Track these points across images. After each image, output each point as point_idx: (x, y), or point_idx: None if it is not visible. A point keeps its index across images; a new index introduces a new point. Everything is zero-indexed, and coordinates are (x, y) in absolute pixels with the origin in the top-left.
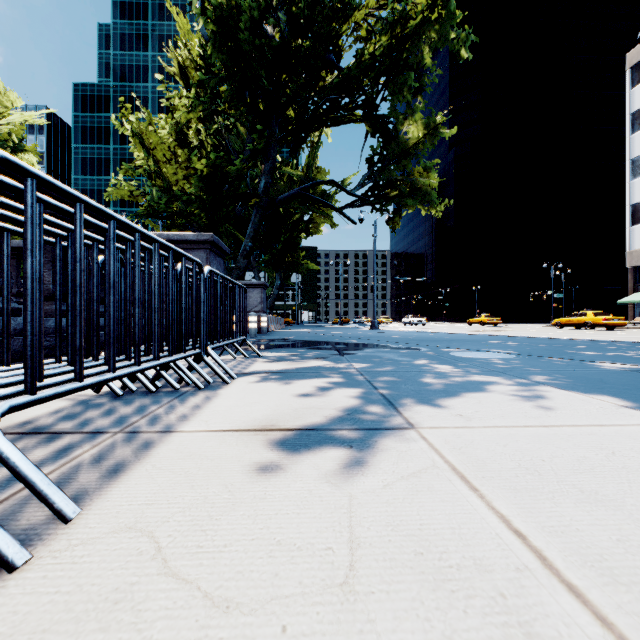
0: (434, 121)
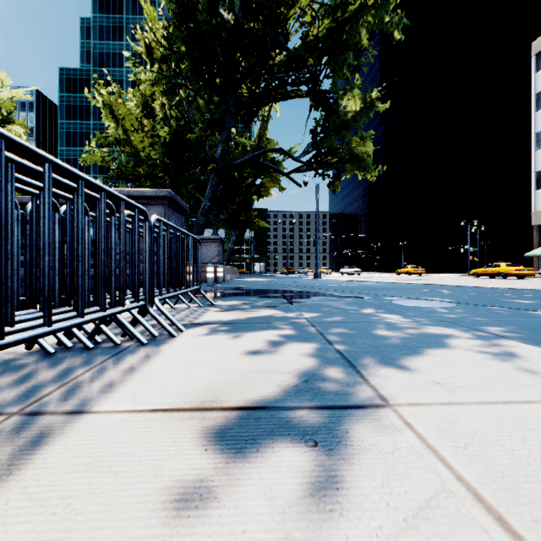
0: (370, 96)
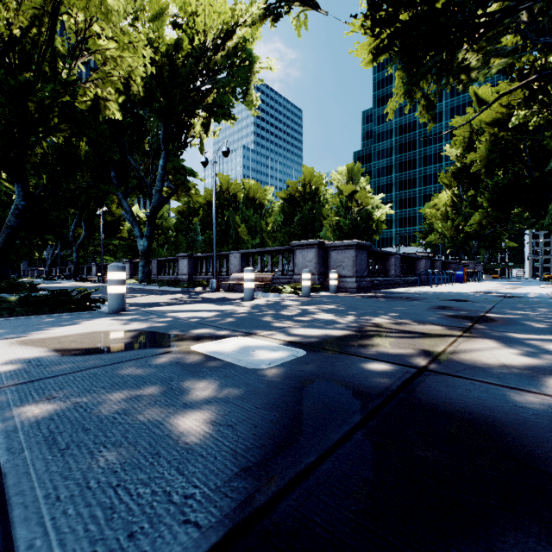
0: None
